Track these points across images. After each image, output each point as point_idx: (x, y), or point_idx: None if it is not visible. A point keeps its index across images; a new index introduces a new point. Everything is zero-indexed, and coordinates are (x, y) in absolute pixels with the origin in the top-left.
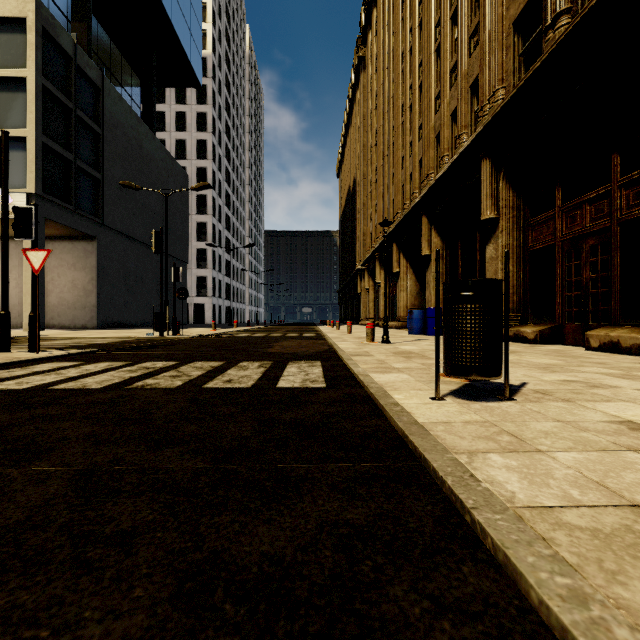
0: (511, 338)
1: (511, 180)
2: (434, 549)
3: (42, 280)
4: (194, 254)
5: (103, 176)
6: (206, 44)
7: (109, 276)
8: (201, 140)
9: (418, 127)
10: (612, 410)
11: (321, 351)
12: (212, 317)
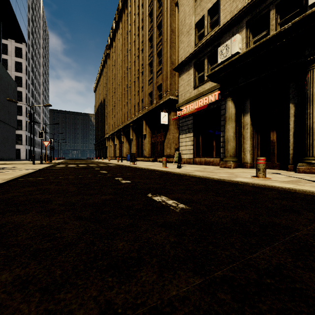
0: (148, 161)
1: (149, 126)
2: (128, 166)
3: None
4: None
5: None
6: None
7: None
8: (18, 62)
9: (129, 99)
10: (144, 164)
11: (109, 163)
12: (25, 156)
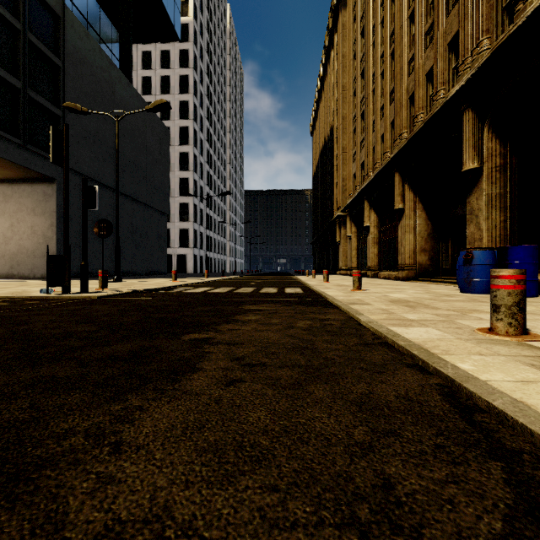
0: None
1: None
2: None
3: None
4: (177, 208)
5: (64, 113)
6: (188, 11)
7: (73, 222)
8: (183, 101)
9: None
10: None
11: (536, 536)
12: (193, 267)
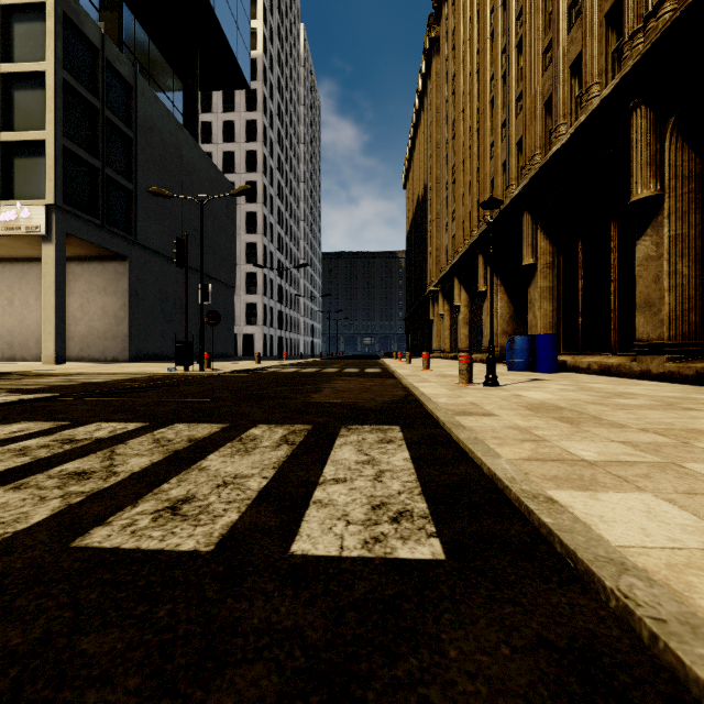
0: (690, 379)
1: (686, 135)
2: None
3: (64, 305)
4: (243, 278)
5: (136, 187)
6: (256, 44)
7: (143, 301)
8: (251, 151)
9: (515, 99)
10: None
11: (395, 400)
12: (263, 349)
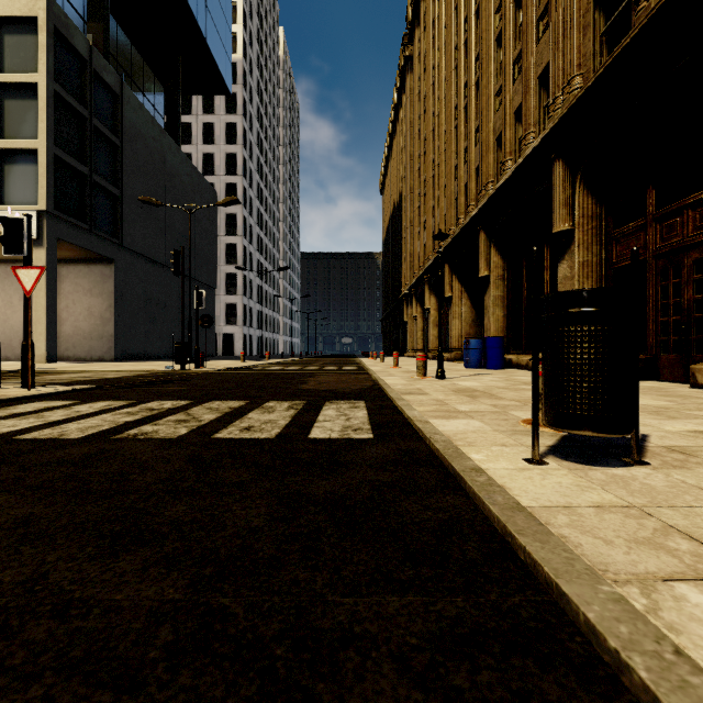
0: None
1: (590, 184)
2: None
3: (54, 307)
4: (223, 279)
5: (122, 192)
6: (236, 48)
7: (129, 303)
8: (231, 153)
9: (474, 130)
10: None
11: (364, 388)
12: (242, 348)
